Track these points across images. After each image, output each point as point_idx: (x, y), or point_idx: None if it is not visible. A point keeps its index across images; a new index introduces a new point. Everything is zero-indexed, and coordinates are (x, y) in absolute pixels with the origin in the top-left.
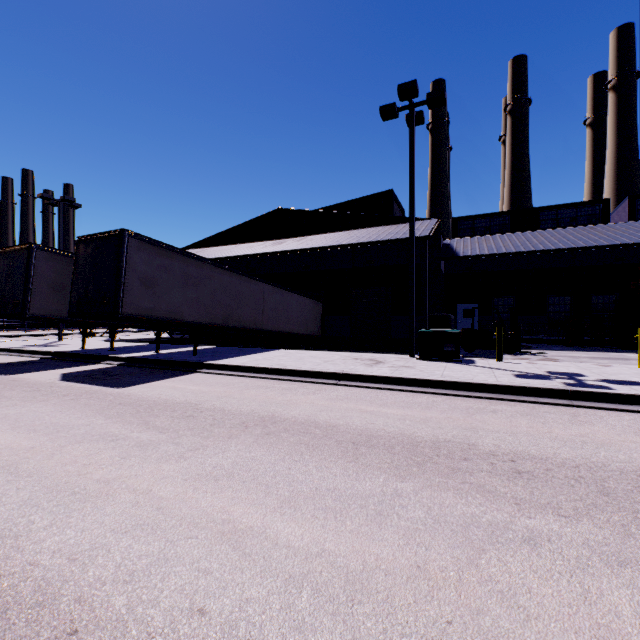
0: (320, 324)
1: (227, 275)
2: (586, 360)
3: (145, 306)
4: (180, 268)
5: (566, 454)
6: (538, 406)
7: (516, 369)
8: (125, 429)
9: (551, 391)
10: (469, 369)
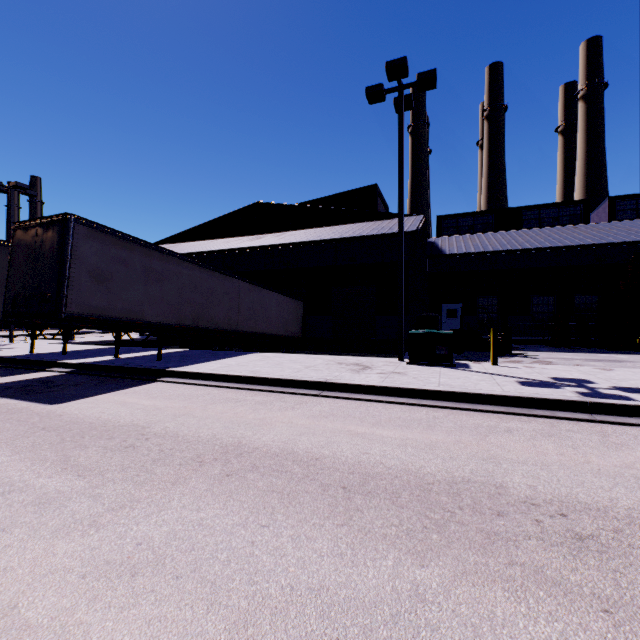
0: (301, 324)
1: (197, 270)
2: (580, 362)
3: (96, 304)
4: (141, 261)
5: (626, 500)
6: (556, 422)
7: (517, 375)
8: (30, 471)
9: (567, 403)
10: (466, 375)
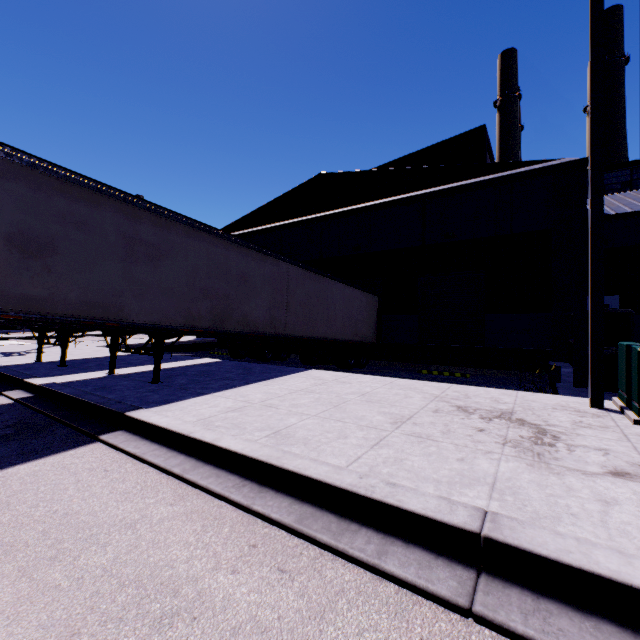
0: (375, 326)
1: (221, 246)
2: None
3: (21, 293)
4: (116, 224)
5: None
6: None
7: None
8: None
9: None
10: None
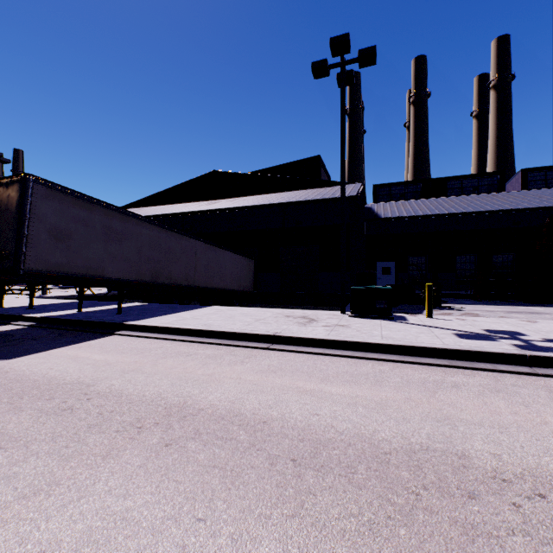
0: (253, 280)
1: (156, 230)
2: (504, 314)
3: (56, 261)
4: (100, 221)
5: None
6: (499, 376)
7: (452, 327)
8: None
9: (508, 356)
10: (406, 328)
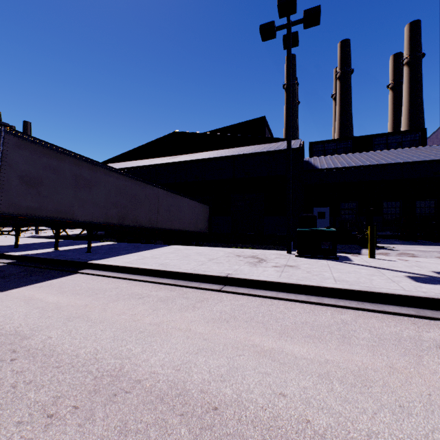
0: (207, 223)
1: (122, 179)
2: (439, 255)
3: (27, 205)
4: (70, 170)
5: None
6: None
7: (400, 268)
8: None
9: None
10: (354, 269)
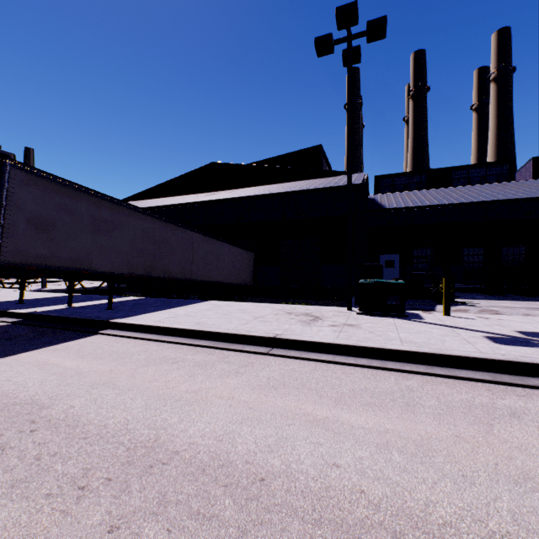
0: (252, 274)
1: (150, 221)
2: (527, 311)
3: (36, 253)
4: (88, 210)
5: None
6: None
7: (478, 328)
8: None
9: None
10: (425, 328)
